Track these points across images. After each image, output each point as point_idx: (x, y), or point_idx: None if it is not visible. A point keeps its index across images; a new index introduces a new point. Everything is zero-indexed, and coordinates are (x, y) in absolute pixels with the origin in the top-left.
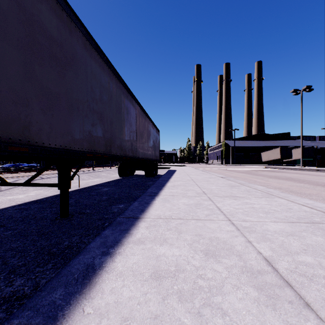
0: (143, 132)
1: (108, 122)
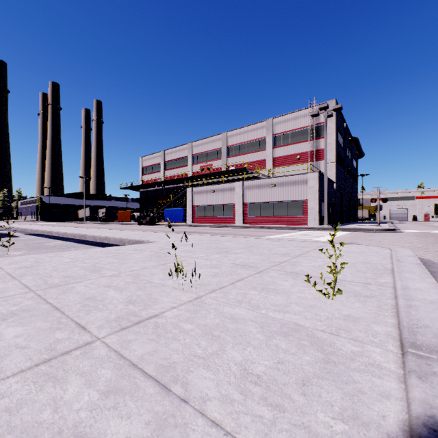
0: None
1: None
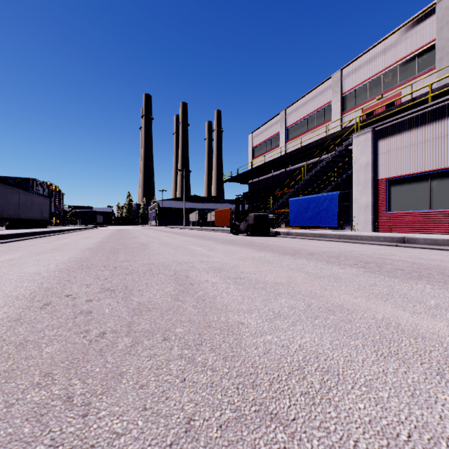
0: (26, 203)
1: (1, 205)
